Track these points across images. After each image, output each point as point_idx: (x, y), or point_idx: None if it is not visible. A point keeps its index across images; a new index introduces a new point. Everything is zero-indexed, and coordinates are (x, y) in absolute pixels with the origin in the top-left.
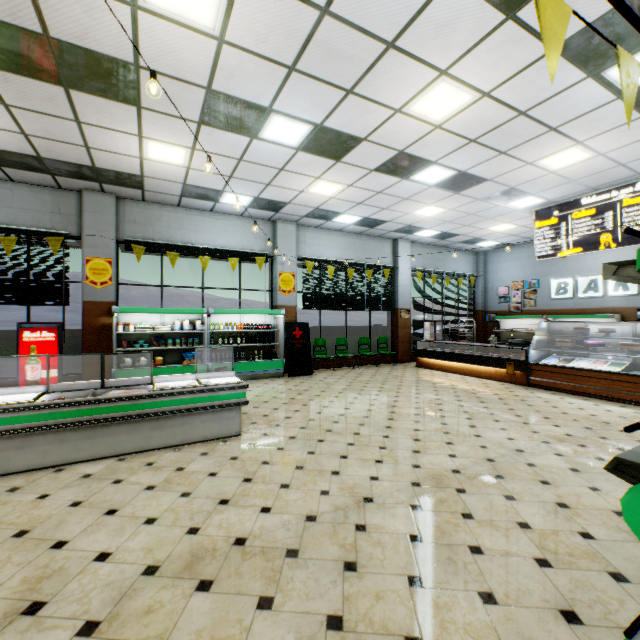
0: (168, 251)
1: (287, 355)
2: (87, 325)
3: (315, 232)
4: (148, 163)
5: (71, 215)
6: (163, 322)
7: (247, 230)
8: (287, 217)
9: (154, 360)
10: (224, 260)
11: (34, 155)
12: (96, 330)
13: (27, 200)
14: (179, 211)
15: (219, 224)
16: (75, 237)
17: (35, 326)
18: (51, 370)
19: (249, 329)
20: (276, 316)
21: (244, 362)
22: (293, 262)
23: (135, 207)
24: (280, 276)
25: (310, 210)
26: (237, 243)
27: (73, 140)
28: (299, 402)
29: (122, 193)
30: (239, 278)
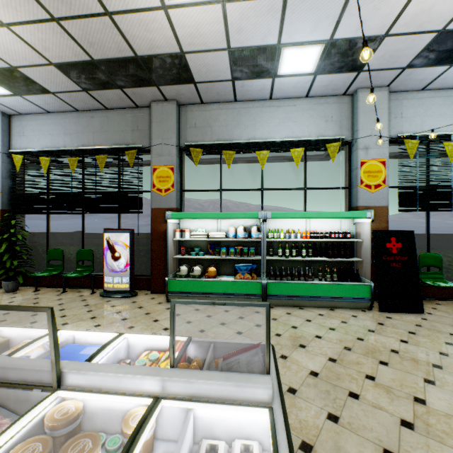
0: (223, 150)
1: (376, 278)
2: (154, 231)
3: (419, 97)
4: (176, 17)
5: (145, 130)
6: (219, 228)
7: (314, 113)
8: (374, 78)
9: (207, 270)
10: (288, 160)
11: (89, 60)
12: (161, 236)
13: (116, 123)
14: (236, 106)
15: (279, 112)
16: (149, 150)
17: (112, 232)
18: (124, 273)
19: (317, 238)
20: (356, 221)
21: (310, 283)
22: (382, 144)
23: (195, 111)
24: (362, 166)
25: (423, 43)
26: (301, 131)
27: (90, 5)
28: (450, 434)
29: (180, 96)
30: (304, 175)
